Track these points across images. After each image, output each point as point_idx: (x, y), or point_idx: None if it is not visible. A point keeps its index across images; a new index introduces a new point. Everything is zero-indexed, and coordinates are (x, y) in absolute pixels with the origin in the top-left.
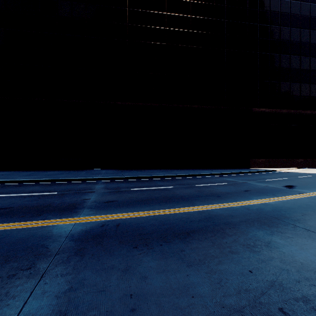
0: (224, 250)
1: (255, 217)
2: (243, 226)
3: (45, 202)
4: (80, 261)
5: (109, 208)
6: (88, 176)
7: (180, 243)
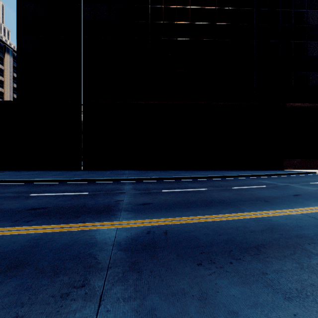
0: None
1: None
2: None
3: (79, 203)
4: (140, 280)
5: (148, 212)
6: (113, 176)
7: (255, 262)
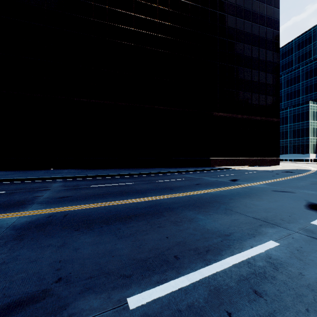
0: (154, 226)
1: (192, 203)
2: (179, 209)
3: None
4: (18, 244)
5: (62, 202)
6: (46, 175)
7: (119, 224)
